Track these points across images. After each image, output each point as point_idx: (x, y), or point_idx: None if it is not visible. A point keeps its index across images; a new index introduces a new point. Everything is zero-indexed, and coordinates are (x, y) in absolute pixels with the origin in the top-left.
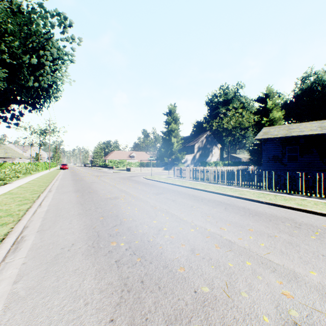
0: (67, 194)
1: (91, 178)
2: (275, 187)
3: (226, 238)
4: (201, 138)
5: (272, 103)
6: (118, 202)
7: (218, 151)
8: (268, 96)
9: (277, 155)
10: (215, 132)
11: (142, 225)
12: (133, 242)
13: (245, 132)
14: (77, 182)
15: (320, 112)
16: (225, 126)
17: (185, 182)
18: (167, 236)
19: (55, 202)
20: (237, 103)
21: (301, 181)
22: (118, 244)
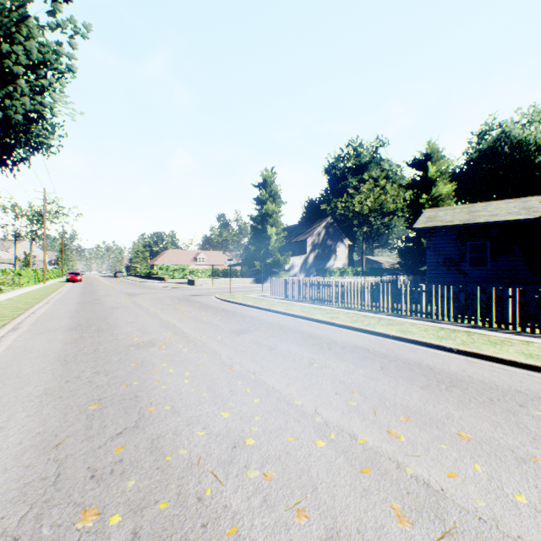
0: (48, 335)
1: (116, 299)
2: (461, 315)
3: (414, 472)
4: (318, 229)
5: (437, 170)
6: (152, 356)
7: (345, 250)
8: (429, 158)
9: (452, 256)
10: (340, 219)
11: (193, 428)
12: (152, 508)
13: (391, 218)
14: (85, 307)
15: (508, 189)
16: (358, 208)
17: (292, 305)
18: (254, 473)
19: (7, 359)
20: (376, 170)
21: (513, 305)
22: (102, 518)
